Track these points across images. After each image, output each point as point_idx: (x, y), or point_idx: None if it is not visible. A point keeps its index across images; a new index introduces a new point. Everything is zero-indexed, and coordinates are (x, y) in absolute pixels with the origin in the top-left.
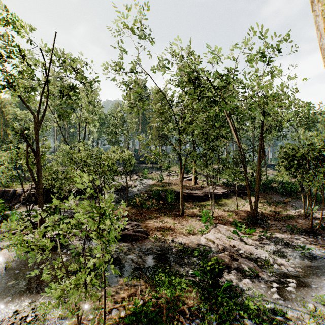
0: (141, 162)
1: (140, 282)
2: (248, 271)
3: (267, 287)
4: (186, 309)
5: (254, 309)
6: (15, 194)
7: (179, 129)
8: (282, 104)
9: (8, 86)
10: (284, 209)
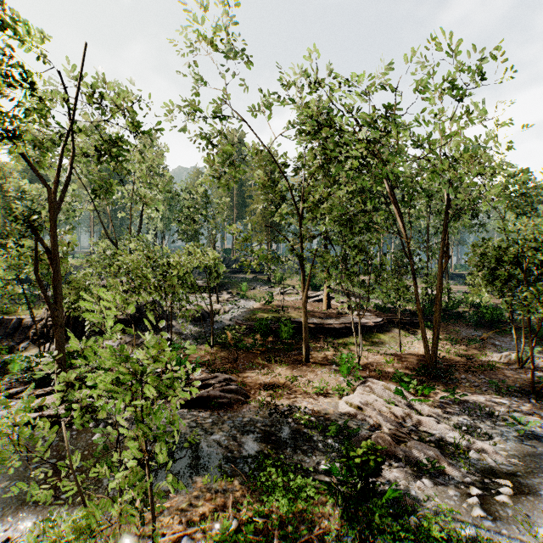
0: (236, 270)
1: (233, 484)
2: (425, 464)
3: (461, 494)
4: (316, 537)
5: (440, 539)
6: (21, 325)
7: (301, 214)
8: (480, 169)
9: (2, 136)
10: (482, 352)
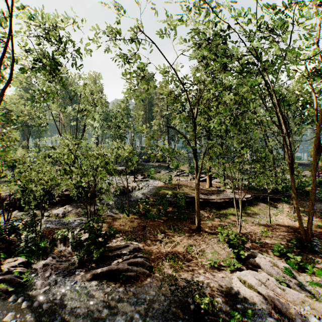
0: (148, 160)
1: None
2: None
3: None
4: None
5: None
6: None
7: (194, 117)
8: None
9: None
10: None
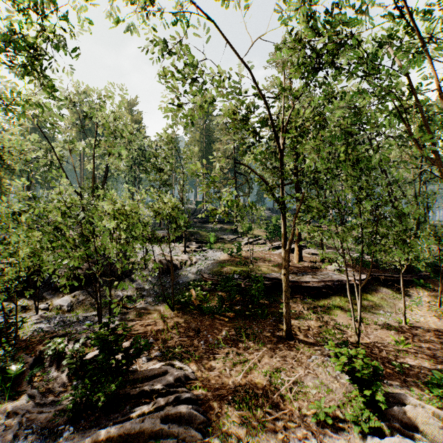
0: (206, 221)
1: None
2: None
3: None
4: None
5: None
6: None
7: (280, 149)
8: None
9: None
10: None
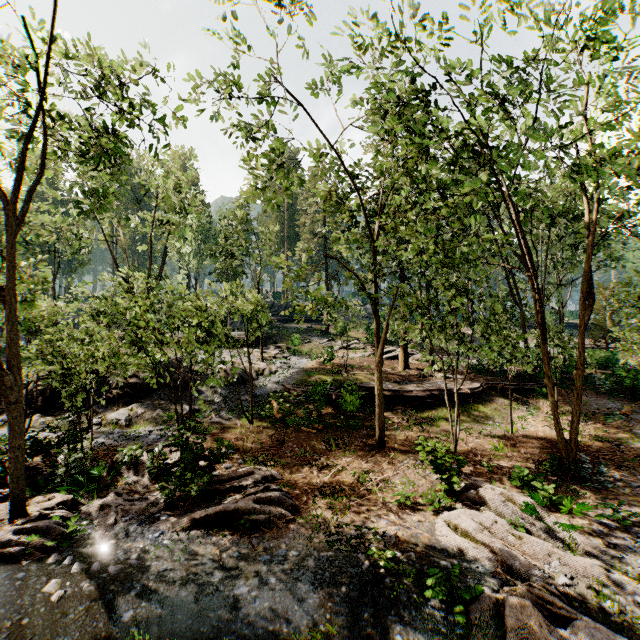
0: (287, 319)
1: None
2: None
3: None
4: None
5: None
6: None
7: (373, 240)
8: None
9: None
10: (629, 435)
